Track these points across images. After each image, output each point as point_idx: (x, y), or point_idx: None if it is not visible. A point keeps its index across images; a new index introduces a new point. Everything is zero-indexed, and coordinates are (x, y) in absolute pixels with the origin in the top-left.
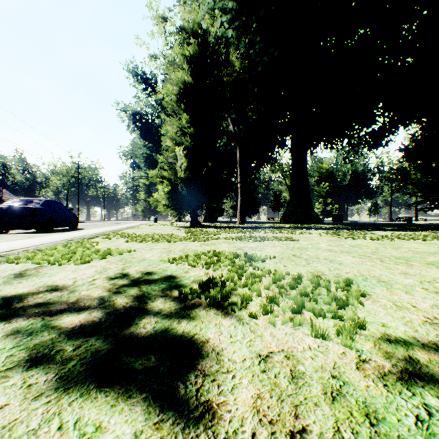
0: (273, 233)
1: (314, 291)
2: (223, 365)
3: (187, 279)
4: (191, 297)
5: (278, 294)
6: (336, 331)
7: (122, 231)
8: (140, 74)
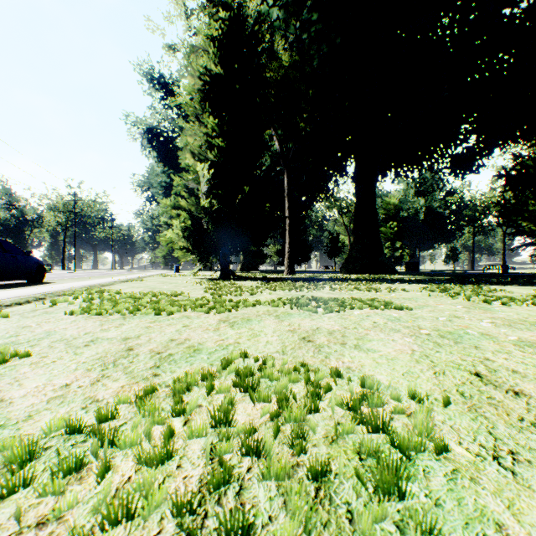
0: (346, 290)
1: None
2: None
3: None
4: None
5: None
6: None
7: (109, 286)
8: (158, 78)
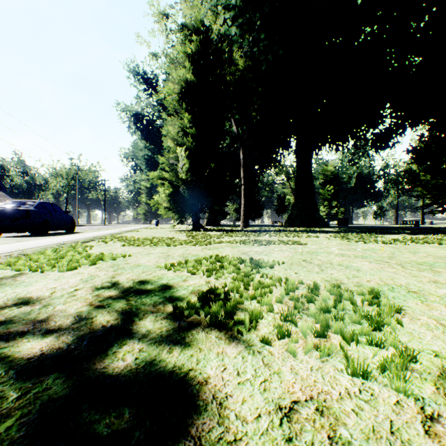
0: (278, 237)
1: (337, 306)
2: (229, 428)
3: (185, 289)
4: (187, 313)
5: (295, 310)
6: (380, 366)
7: (121, 234)
8: (142, 74)
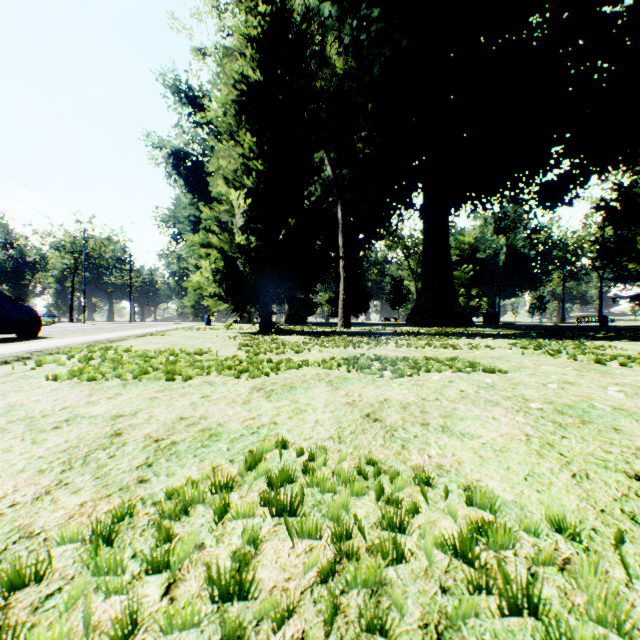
0: (416, 347)
1: None
2: None
3: None
4: None
5: None
6: None
7: (120, 342)
8: (185, 90)
